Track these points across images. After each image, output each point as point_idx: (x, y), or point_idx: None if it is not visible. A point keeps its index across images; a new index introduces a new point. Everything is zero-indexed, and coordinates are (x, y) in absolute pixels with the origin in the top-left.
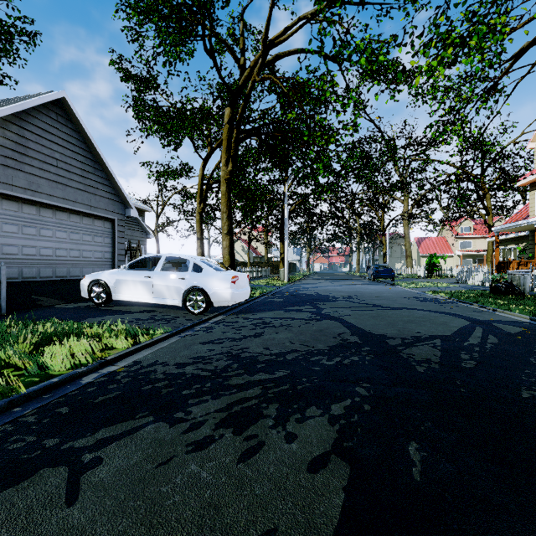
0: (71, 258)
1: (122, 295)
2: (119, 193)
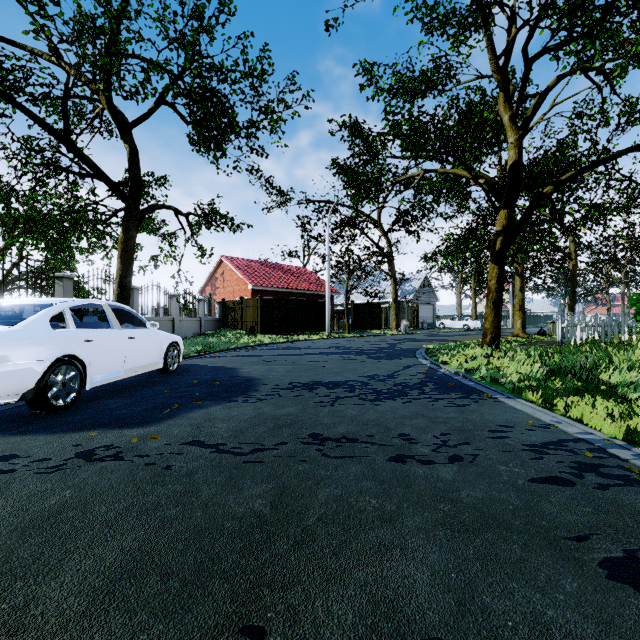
0: (426, 317)
1: (448, 326)
2: (435, 295)
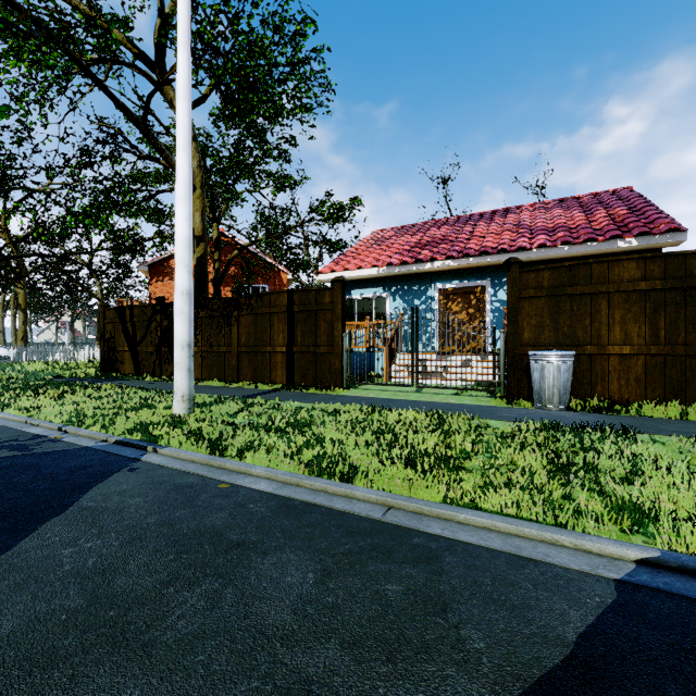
0: None
1: None
2: None
